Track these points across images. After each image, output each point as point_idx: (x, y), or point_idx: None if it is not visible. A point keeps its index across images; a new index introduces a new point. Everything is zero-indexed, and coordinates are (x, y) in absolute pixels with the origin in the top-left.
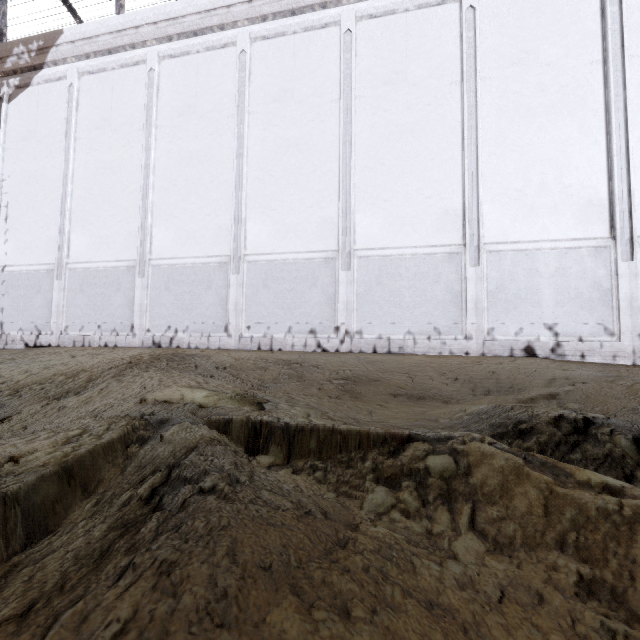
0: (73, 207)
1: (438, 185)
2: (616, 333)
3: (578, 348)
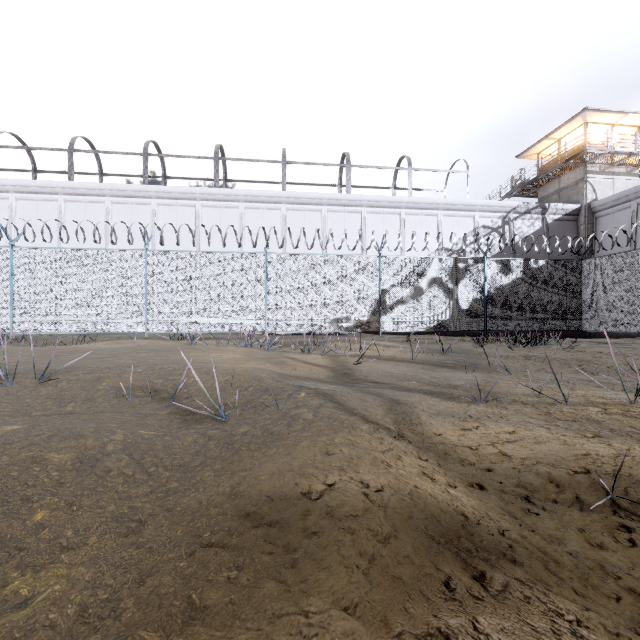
0: None
1: None
2: None
3: None
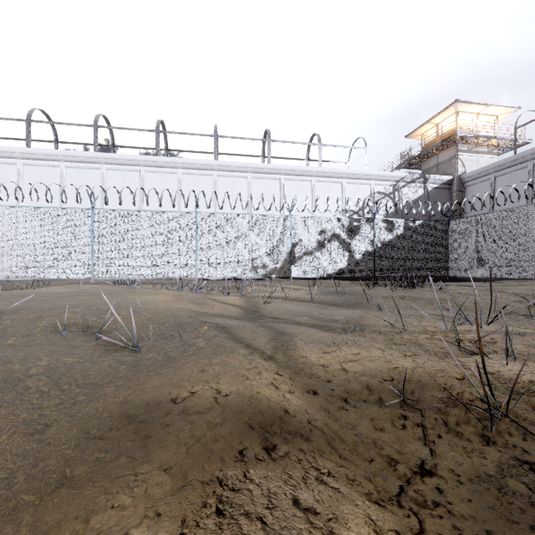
0: None
1: None
2: None
3: None
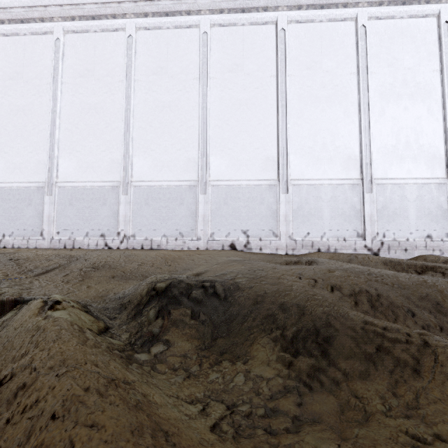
0: None
1: (185, 142)
2: (279, 235)
3: (258, 244)
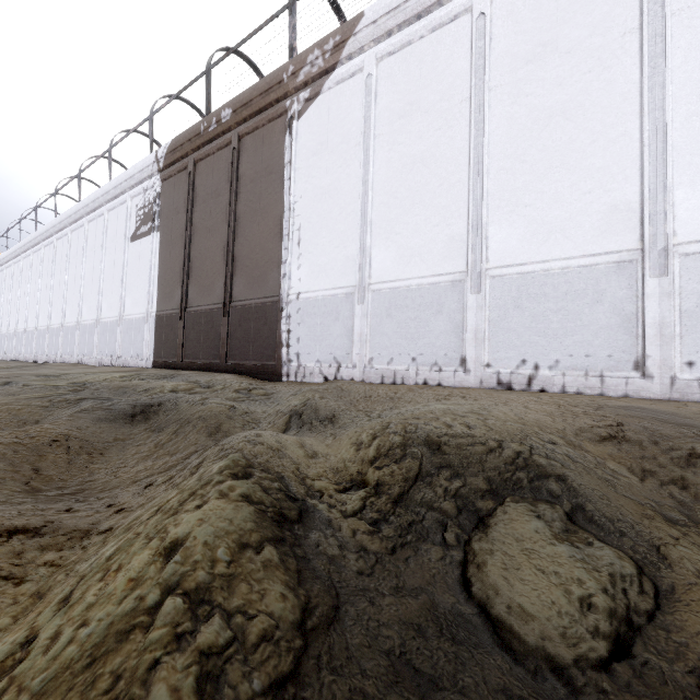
0: (373, 218)
1: None
2: None
3: None
